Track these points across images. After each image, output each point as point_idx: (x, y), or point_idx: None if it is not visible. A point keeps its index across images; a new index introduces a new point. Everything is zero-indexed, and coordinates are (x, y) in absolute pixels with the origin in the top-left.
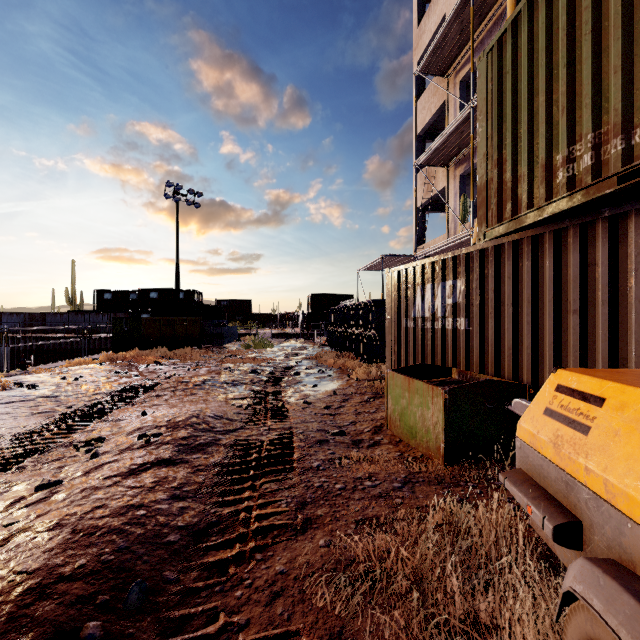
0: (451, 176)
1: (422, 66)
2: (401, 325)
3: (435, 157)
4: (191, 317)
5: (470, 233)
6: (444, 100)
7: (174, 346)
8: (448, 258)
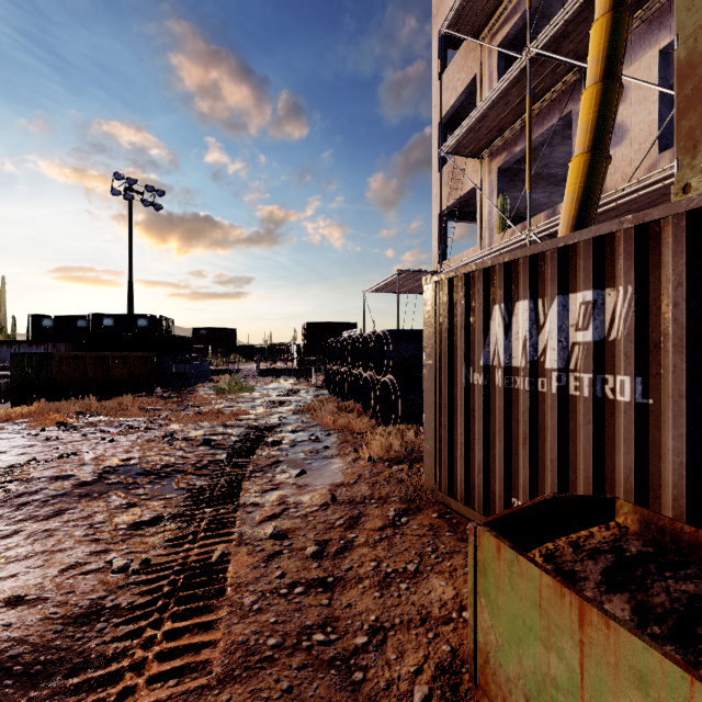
0: (485, 170)
1: (450, 22)
2: (455, 378)
3: (467, 142)
4: (137, 352)
5: (525, 237)
6: (475, 74)
7: (109, 393)
8: (576, 244)
